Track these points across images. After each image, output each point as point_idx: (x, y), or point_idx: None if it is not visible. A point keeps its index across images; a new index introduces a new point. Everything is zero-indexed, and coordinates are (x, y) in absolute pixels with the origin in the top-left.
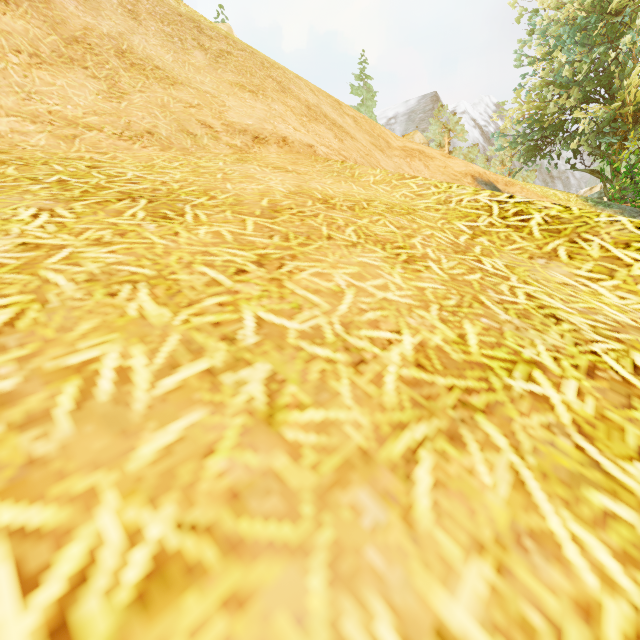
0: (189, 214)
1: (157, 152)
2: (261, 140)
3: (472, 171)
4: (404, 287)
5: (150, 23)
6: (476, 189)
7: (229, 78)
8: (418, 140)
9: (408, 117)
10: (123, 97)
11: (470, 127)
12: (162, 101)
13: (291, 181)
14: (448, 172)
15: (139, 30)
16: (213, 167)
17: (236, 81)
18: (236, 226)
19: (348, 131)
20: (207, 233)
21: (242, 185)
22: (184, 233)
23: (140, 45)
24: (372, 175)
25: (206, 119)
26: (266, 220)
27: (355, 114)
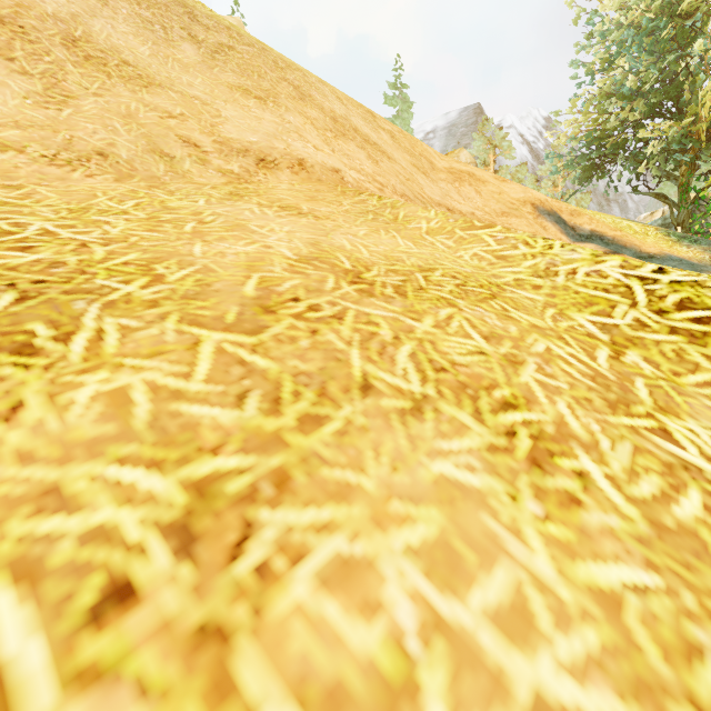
0: (84, 332)
1: (108, 183)
2: (268, 163)
3: (532, 198)
4: (569, 603)
5: (121, 4)
6: (595, 252)
7: (229, 80)
8: (464, 159)
9: (448, 131)
10: (67, 102)
11: (517, 143)
12: (127, 108)
13: (304, 233)
14: (504, 199)
15: (103, 12)
16: (186, 209)
17: (238, 84)
18: (173, 365)
19: (384, 149)
20: (94, 399)
21: (221, 245)
22: (35, 406)
23: (103, 32)
24: (424, 219)
25: (191, 134)
26: (242, 338)
27: (392, 128)
